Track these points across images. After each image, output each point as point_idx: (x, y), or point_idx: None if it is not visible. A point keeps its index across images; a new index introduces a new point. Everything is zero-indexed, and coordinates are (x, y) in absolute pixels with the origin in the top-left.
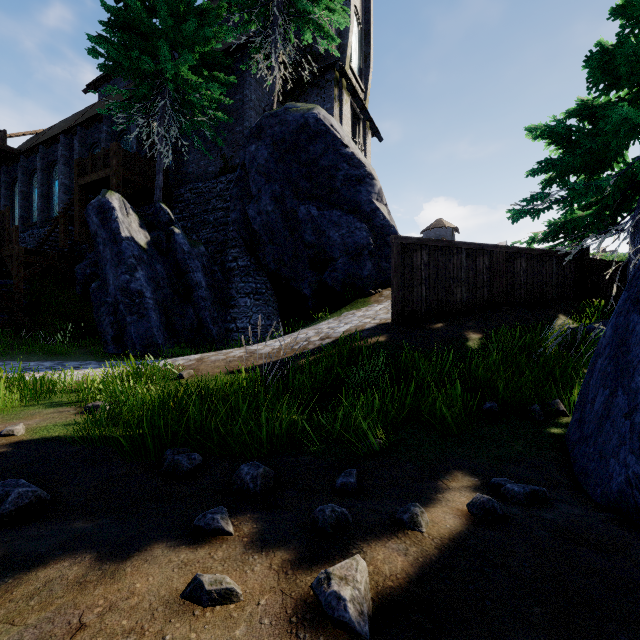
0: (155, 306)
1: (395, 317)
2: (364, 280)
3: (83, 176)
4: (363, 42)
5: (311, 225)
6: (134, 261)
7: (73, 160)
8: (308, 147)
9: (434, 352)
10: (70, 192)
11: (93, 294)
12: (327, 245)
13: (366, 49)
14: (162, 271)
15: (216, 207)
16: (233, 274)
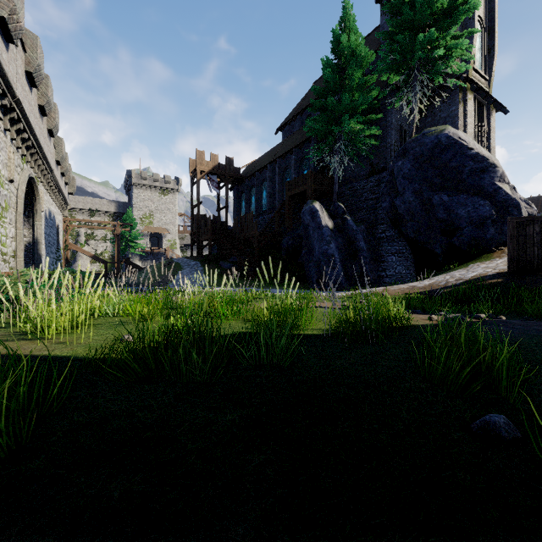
0: (339, 262)
1: (511, 268)
2: (487, 241)
3: (290, 191)
4: (486, 38)
5: (442, 207)
6: (329, 238)
7: (274, 178)
8: (440, 156)
9: (538, 288)
10: (272, 196)
11: (304, 256)
12: (455, 219)
13: (489, 43)
14: (341, 242)
15: (367, 198)
16: (382, 241)
